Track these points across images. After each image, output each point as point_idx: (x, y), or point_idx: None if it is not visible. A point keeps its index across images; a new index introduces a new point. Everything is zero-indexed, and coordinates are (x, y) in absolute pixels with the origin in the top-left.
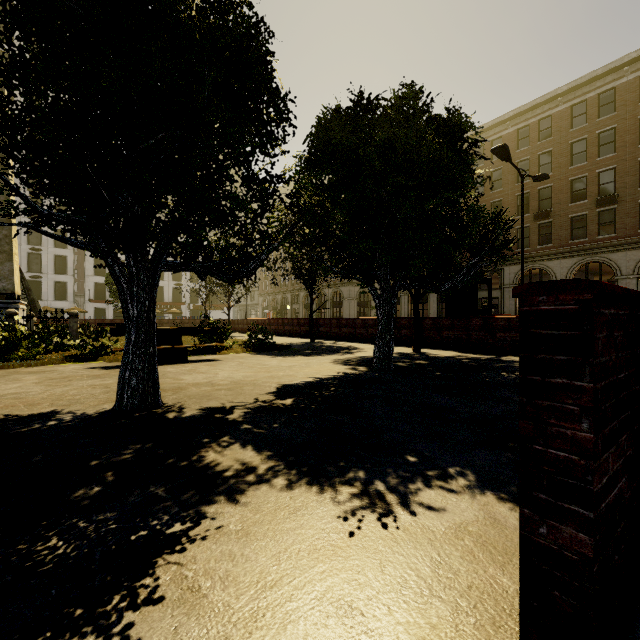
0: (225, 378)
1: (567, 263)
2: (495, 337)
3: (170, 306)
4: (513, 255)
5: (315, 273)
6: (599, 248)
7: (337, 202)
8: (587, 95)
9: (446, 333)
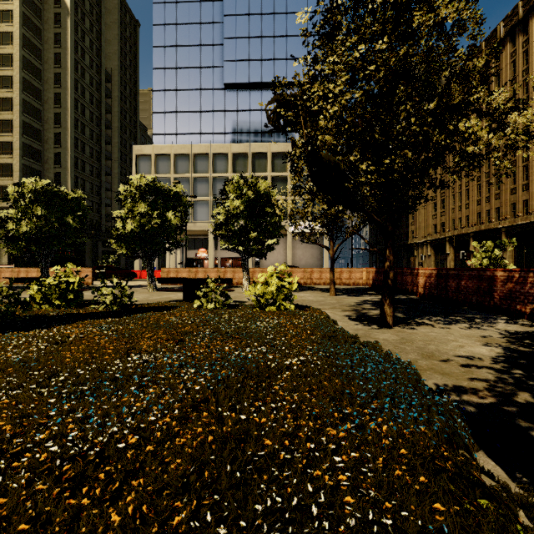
0: None
1: None
2: None
3: None
4: None
5: None
6: None
7: None
8: None
9: None
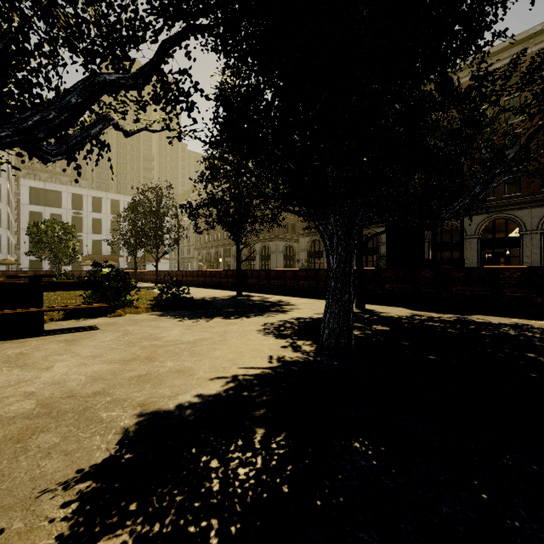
0: (44, 386)
1: (476, 219)
2: (450, 291)
3: (108, 259)
4: (537, 171)
5: (242, 220)
6: (506, 206)
7: (268, 74)
8: (494, 65)
9: (389, 286)
